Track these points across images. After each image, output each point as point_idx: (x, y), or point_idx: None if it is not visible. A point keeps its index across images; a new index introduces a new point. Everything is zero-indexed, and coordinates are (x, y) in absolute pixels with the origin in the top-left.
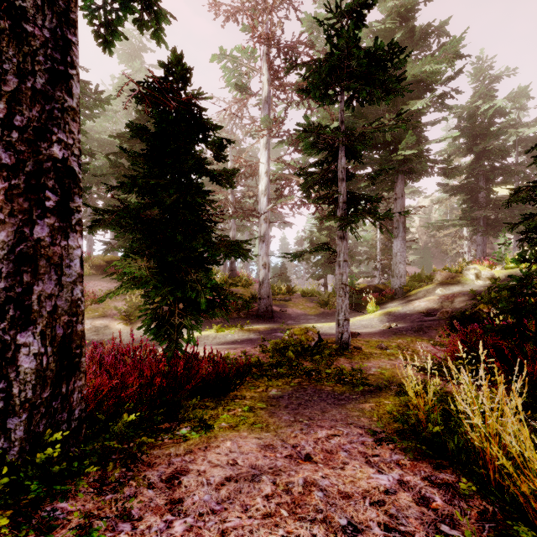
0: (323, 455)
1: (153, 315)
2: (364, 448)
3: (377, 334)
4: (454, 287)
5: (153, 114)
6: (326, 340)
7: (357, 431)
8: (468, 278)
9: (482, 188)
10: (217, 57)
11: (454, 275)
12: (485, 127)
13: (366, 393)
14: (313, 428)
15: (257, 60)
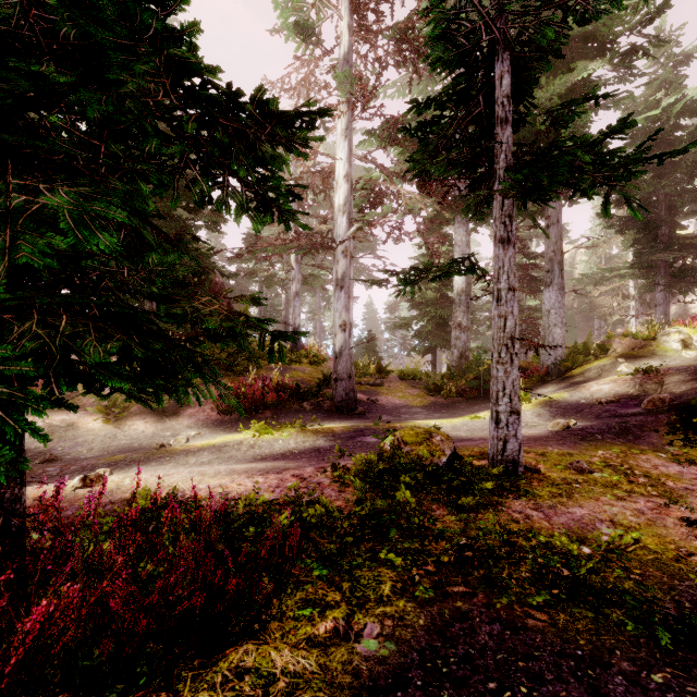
0: None
1: None
2: None
3: (550, 439)
4: (647, 361)
5: None
6: (463, 452)
7: None
8: (669, 348)
9: (665, 220)
10: None
11: (643, 344)
12: (669, 130)
13: (676, 649)
14: None
15: None
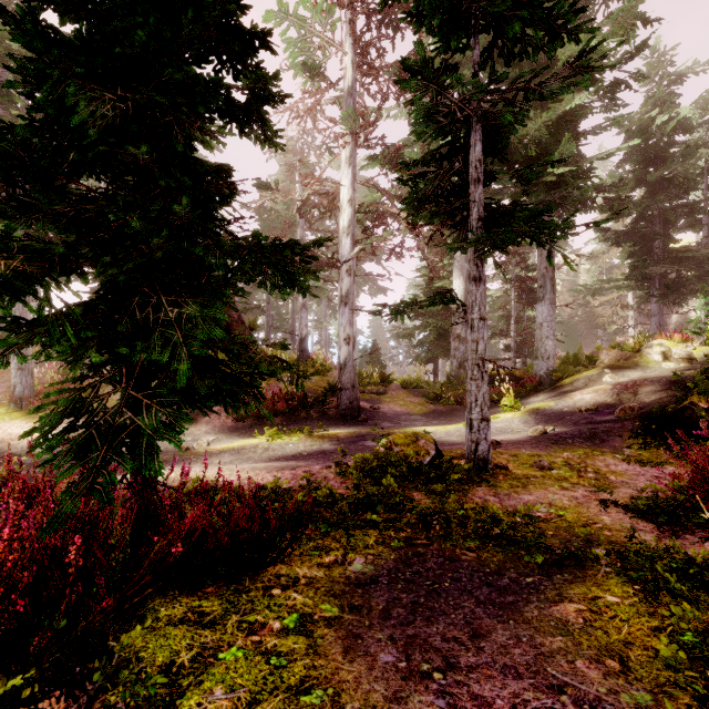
0: None
1: (70, 402)
2: None
3: (526, 443)
4: (630, 372)
5: None
6: (447, 453)
7: None
8: (651, 360)
9: (659, 234)
10: (274, 16)
11: (628, 355)
12: (663, 148)
13: (549, 568)
14: None
15: (335, 27)
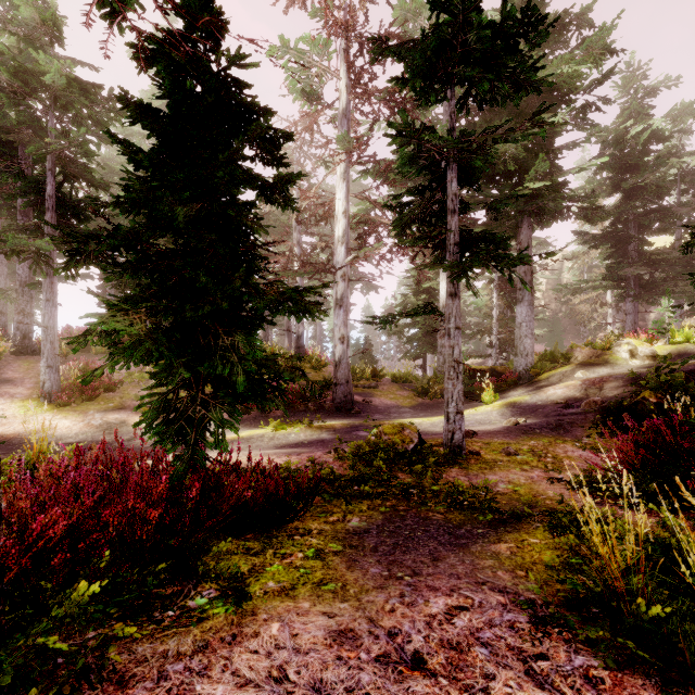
0: (445, 655)
1: (161, 403)
2: (517, 639)
3: (499, 433)
4: (600, 369)
5: (161, 80)
6: (429, 441)
7: (496, 600)
8: (619, 357)
9: (634, 237)
10: (277, 50)
11: (600, 353)
12: (637, 156)
13: (497, 524)
14: (421, 592)
15: (331, 57)
